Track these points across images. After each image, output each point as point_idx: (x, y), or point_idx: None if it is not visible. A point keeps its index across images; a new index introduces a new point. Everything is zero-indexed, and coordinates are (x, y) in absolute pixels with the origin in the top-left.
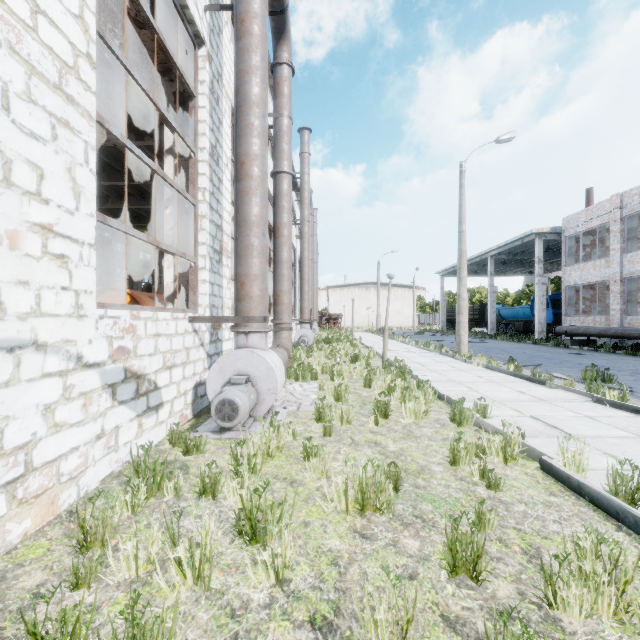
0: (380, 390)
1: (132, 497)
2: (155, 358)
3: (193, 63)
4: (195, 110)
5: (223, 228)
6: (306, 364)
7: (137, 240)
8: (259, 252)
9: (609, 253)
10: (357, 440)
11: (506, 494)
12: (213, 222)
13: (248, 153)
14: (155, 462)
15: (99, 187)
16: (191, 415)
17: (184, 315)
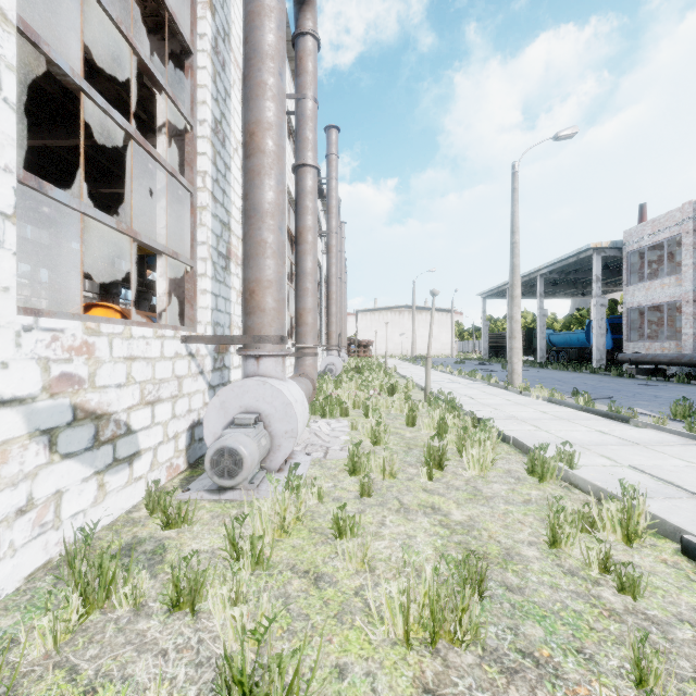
0: (427, 430)
1: (53, 620)
2: (127, 390)
3: (190, 10)
4: (192, 71)
5: (231, 227)
6: (334, 397)
7: (102, 227)
8: (274, 251)
9: (677, 270)
10: (407, 503)
11: (651, 603)
12: (217, 217)
13: (259, 120)
14: (102, 554)
15: (99, 195)
16: (185, 465)
17: (174, 333)
